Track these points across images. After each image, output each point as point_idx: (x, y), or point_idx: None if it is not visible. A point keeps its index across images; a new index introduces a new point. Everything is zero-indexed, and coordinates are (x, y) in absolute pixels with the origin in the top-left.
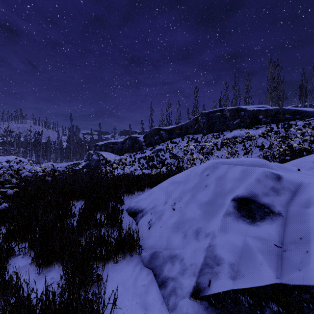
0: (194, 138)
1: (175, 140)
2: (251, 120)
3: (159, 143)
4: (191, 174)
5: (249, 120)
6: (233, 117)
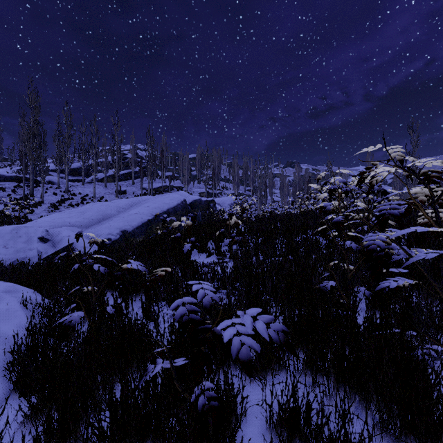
0: None
1: None
2: None
3: None
4: (2, 233)
5: None
6: None
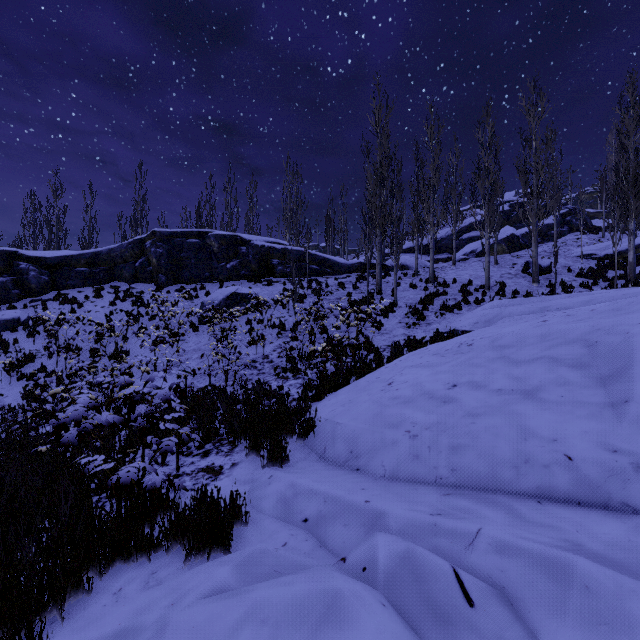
0: (133, 293)
1: (75, 292)
2: (260, 266)
3: (14, 299)
4: None
5: (256, 265)
6: (227, 254)
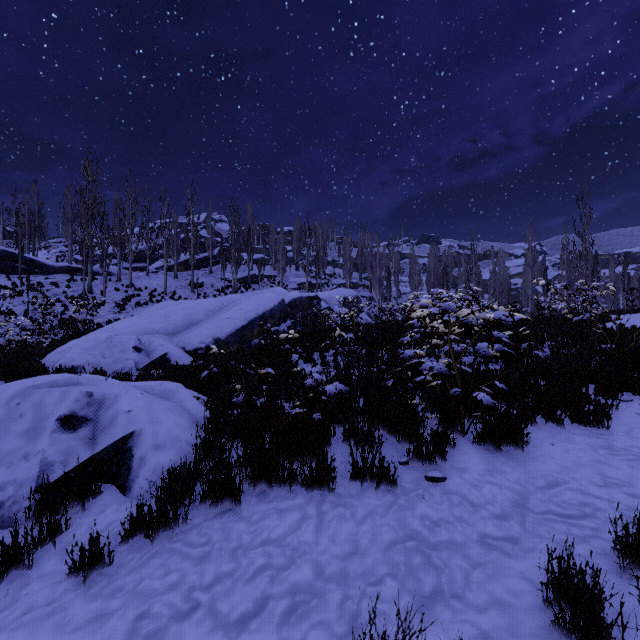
0: None
1: None
2: None
3: None
4: (98, 343)
5: None
6: None
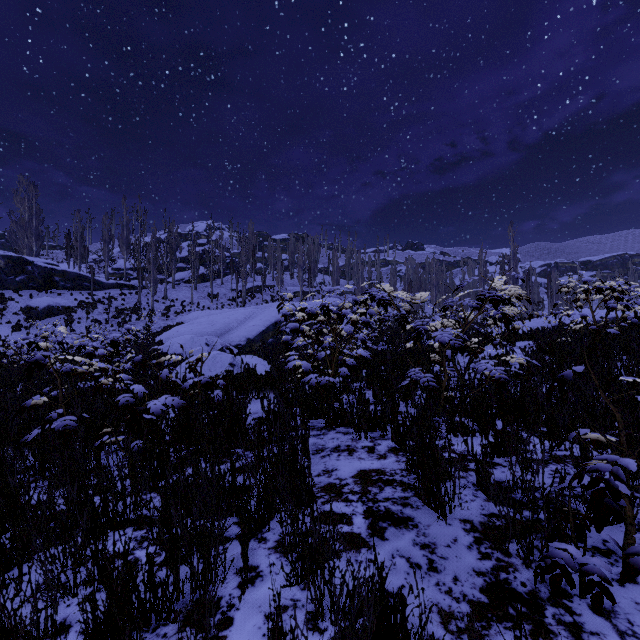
0: None
1: None
2: (45, 281)
3: None
4: (187, 341)
5: (42, 280)
6: (14, 270)
